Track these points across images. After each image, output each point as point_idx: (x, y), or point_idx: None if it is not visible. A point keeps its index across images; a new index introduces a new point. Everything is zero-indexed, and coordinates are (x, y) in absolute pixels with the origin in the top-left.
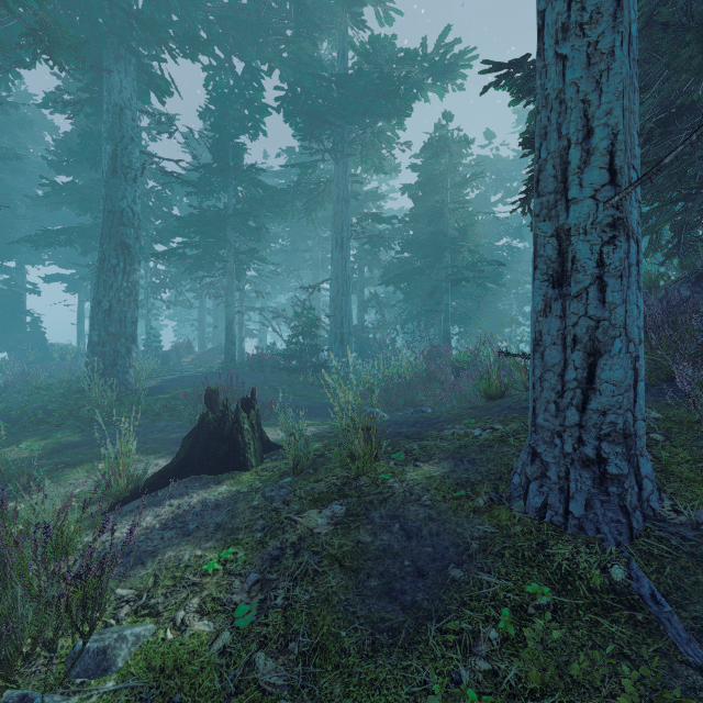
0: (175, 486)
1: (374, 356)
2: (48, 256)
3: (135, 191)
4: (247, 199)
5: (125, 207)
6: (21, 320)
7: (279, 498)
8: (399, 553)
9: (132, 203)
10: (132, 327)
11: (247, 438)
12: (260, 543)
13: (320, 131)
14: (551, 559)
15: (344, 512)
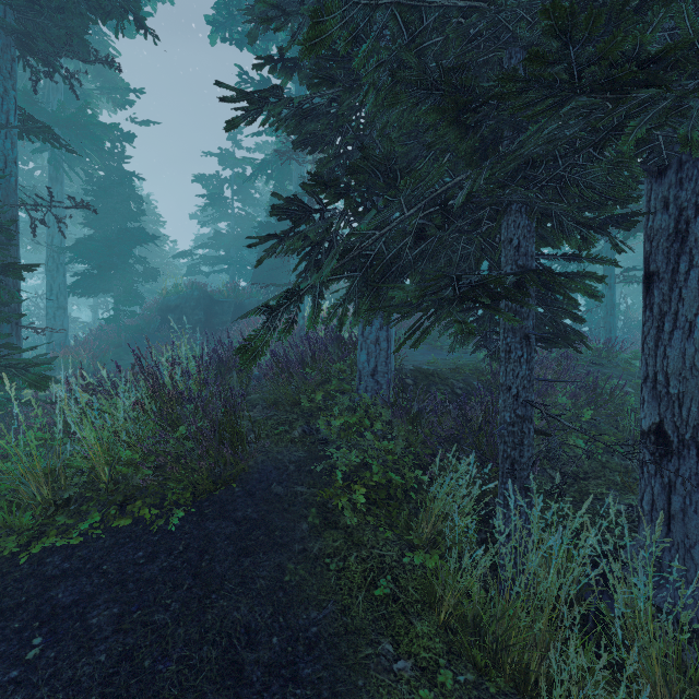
0: None
1: None
2: None
3: None
4: None
5: None
6: None
7: None
8: None
9: None
10: None
11: None
12: None
13: None
14: None
15: None
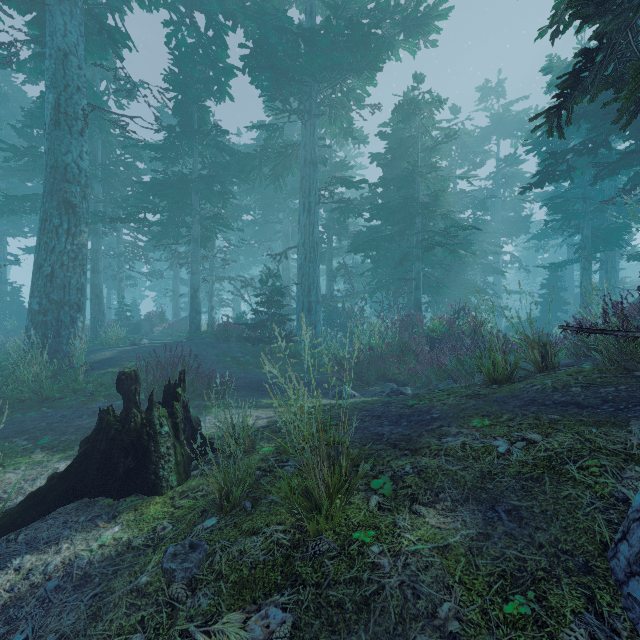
0: (51, 520)
1: (342, 325)
2: (30, 228)
3: (82, 146)
4: (212, 164)
5: (70, 162)
6: None
7: (183, 574)
8: None
9: (78, 159)
10: (77, 294)
11: (164, 446)
12: None
13: (286, 89)
14: None
15: (288, 634)
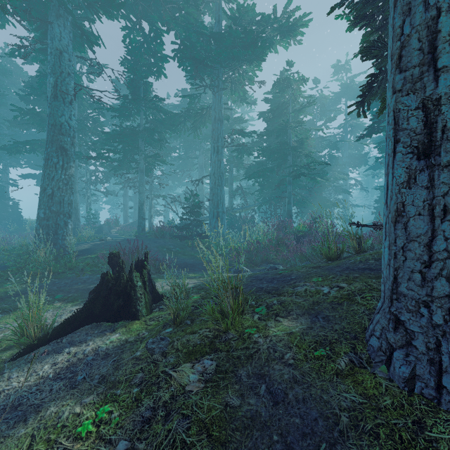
0: (78, 333)
1: (239, 228)
2: (24, 162)
3: (71, 111)
4: (153, 120)
5: (63, 121)
6: (5, 203)
7: (159, 350)
8: (266, 422)
9: (68, 119)
10: (68, 207)
11: (139, 293)
12: (136, 400)
13: (202, 72)
14: (436, 447)
15: (214, 368)
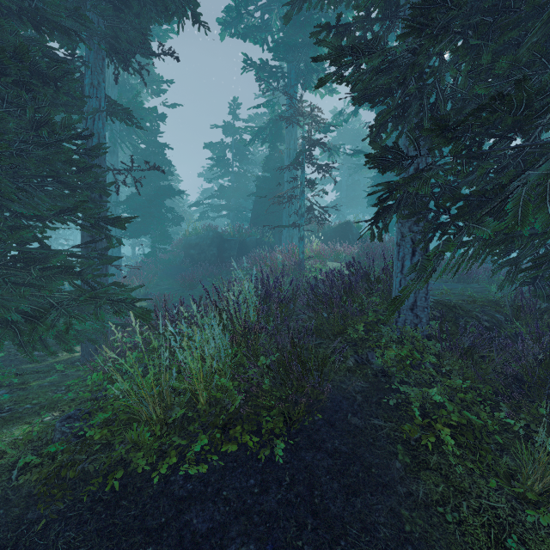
0: None
1: None
2: None
3: None
4: None
5: None
6: None
7: None
8: None
9: None
10: None
11: None
12: None
13: None
14: None
15: None
